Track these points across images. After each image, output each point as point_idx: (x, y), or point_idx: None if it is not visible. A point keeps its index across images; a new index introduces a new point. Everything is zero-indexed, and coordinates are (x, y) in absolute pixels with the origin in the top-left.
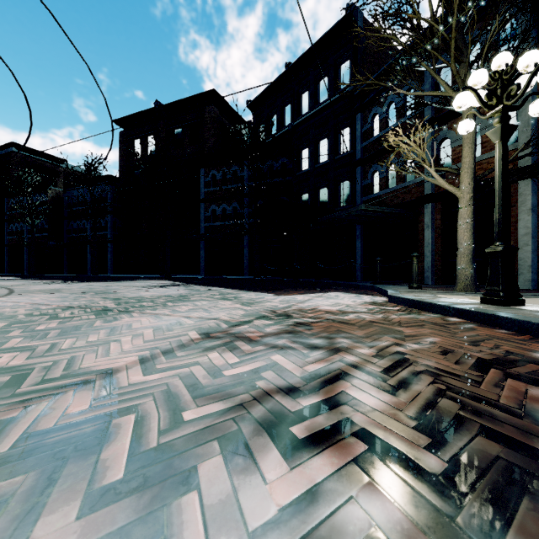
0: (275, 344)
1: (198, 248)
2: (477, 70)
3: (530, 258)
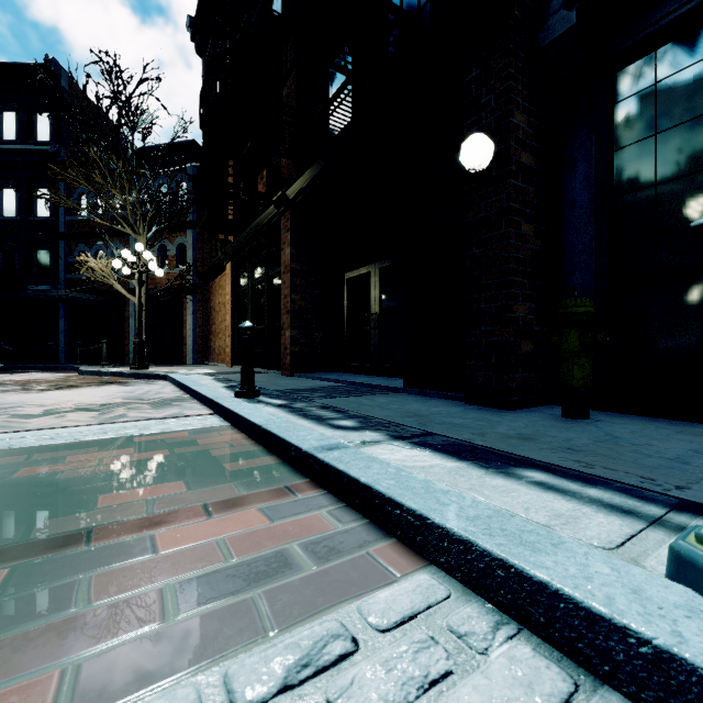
0: None
1: None
2: (125, 250)
3: (192, 345)
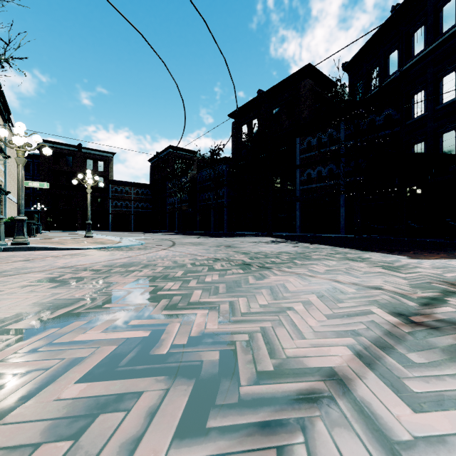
0: None
1: (293, 209)
2: None
3: None
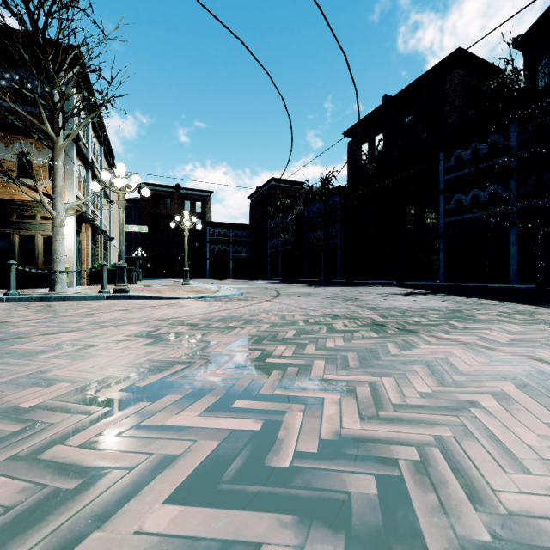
0: None
1: (435, 249)
2: None
3: None
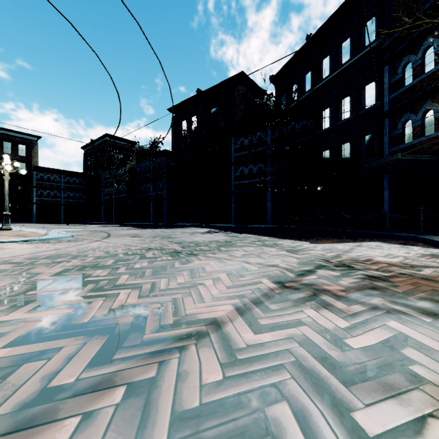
0: (372, 304)
1: (229, 202)
2: None
3: None
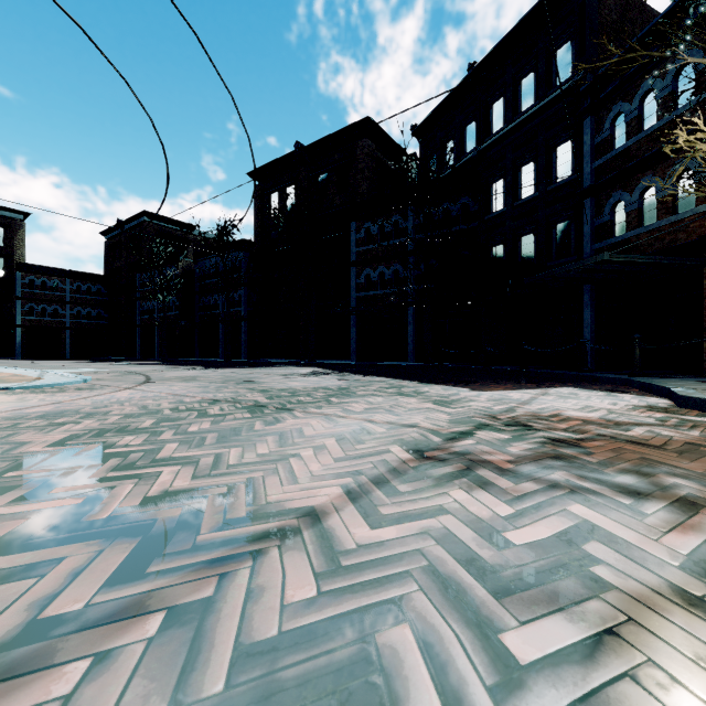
0: (551, 480)
1: (347, 325)
2: None
3: None
